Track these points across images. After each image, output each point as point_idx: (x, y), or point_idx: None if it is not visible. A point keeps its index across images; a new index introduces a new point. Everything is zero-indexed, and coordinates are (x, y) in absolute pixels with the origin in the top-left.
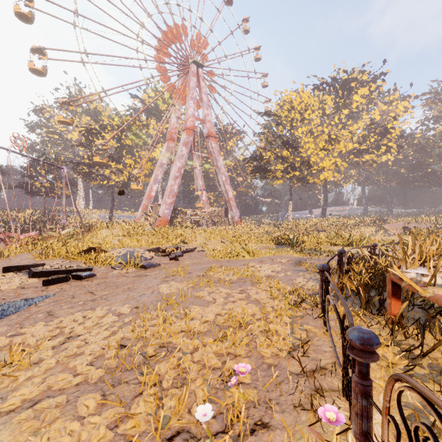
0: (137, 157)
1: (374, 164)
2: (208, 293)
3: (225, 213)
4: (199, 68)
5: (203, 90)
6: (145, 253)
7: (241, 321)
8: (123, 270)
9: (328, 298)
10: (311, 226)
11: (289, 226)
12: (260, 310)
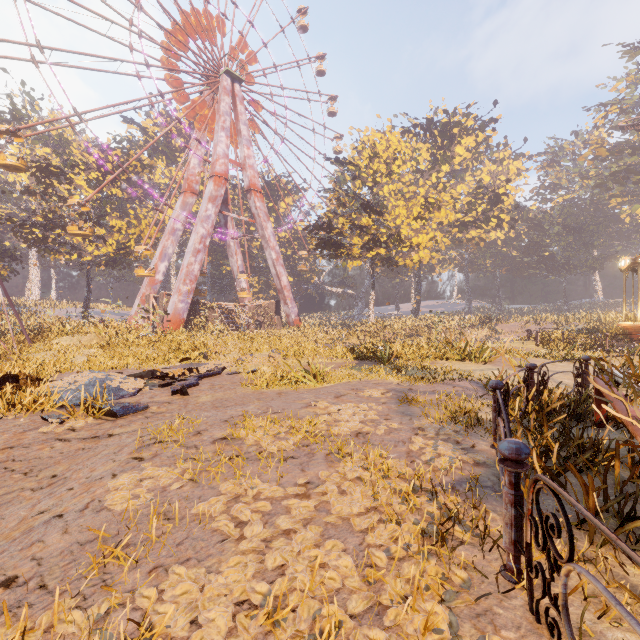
0: (131, 216)
1: (481, 243)
2: (229, 498)
3: (276, 309)
4: (236, 83)
5: (241, 118)
6: (126, 382)
7: (310, 637)
8: (65, 423)
9: (572, 570)
10: (401, 329)
11: (370, 329)
12: (357, 561)
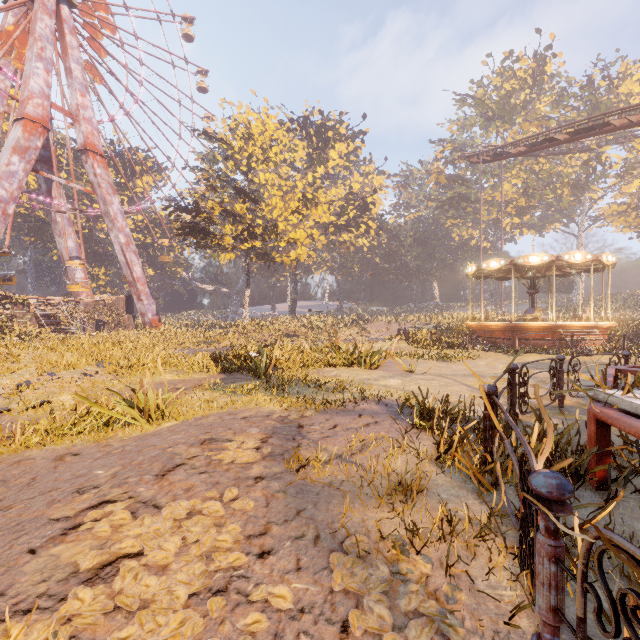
0: None
1: (352, 248)
2: None
3: (127, 306)
4: (63, 5)
5: (72, 53)
6: None
7: None
8: None
9: None
10: (279, 329)
11: (245, 330)
12: None
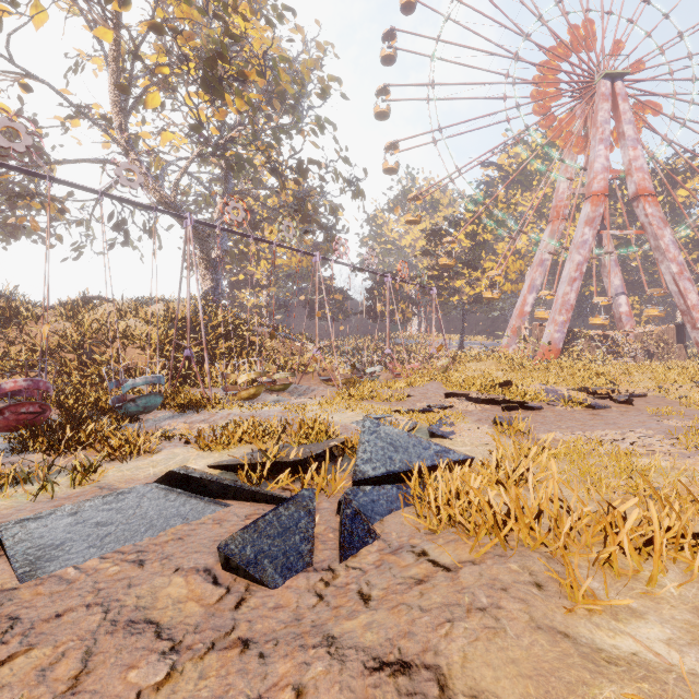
0: (499, 256)
1: None
2: None
3: (676, 336)
4: (617, 82)
5: (624, 118)
6: (571, 393)
7: None
8: (567, 407)
9: None
10: None
11: None
12: None
